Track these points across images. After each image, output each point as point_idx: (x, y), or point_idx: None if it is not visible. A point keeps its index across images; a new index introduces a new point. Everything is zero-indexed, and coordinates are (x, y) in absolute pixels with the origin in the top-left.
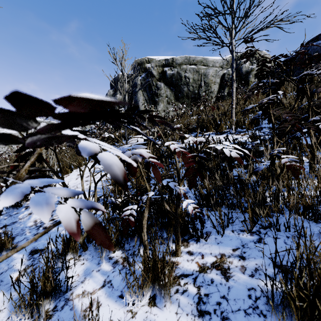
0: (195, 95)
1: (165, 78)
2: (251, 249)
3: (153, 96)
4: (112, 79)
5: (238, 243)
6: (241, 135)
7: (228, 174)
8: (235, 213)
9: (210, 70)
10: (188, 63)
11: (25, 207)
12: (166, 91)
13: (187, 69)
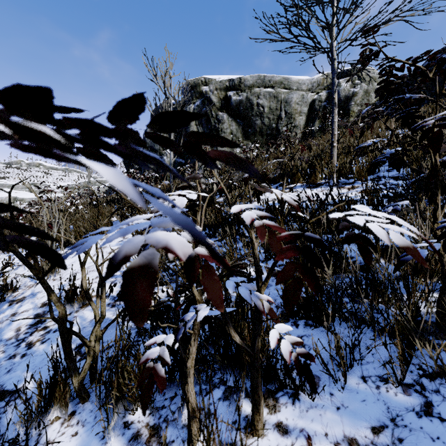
0: (273, 131)
1: (229, 106)
2: (414, 432)
3: (212, 132)
4: (150, 106)
5: (381, 412)
6: (348, 188)
7: (337, 256)
8: (362, 336)
9: (294, 95)
10: (263, 85)
11: (9, 302)
12: (231, 125)
13: (261, 93)
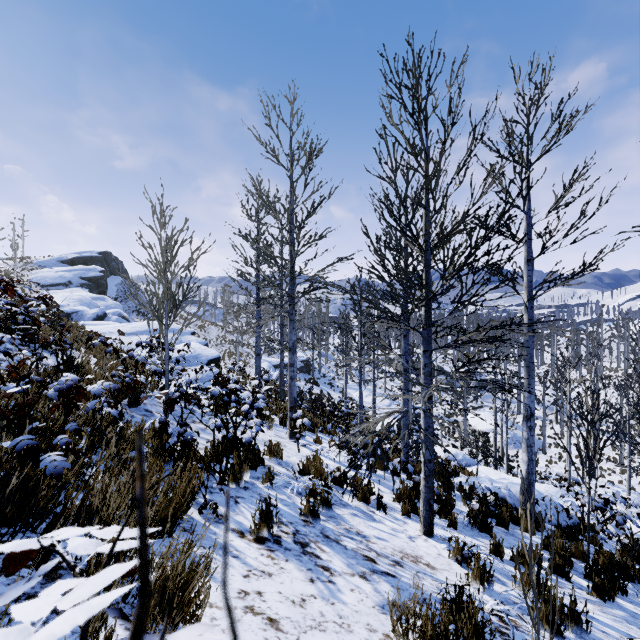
0: None
1: None
2: None
3: None
4: None
5: None
6: None
7: None
8: None
9: None
10: None
11: None
12: None
13: None
